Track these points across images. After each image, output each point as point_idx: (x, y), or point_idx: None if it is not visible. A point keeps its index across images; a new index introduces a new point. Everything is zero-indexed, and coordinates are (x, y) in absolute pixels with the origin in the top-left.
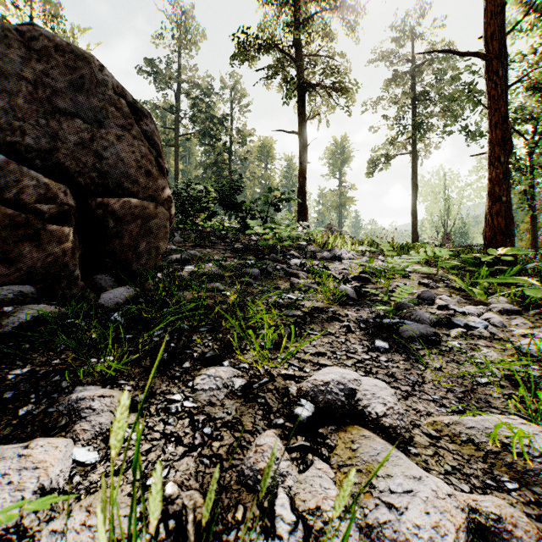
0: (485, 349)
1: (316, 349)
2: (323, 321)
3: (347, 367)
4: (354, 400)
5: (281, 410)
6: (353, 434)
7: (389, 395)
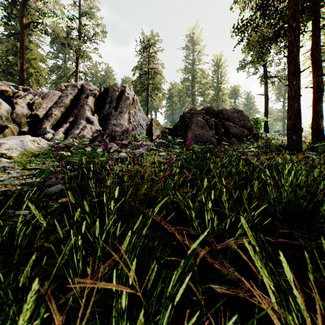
0: None
1: None
2: None
3: None
4: None
5: None
6: None
7: None
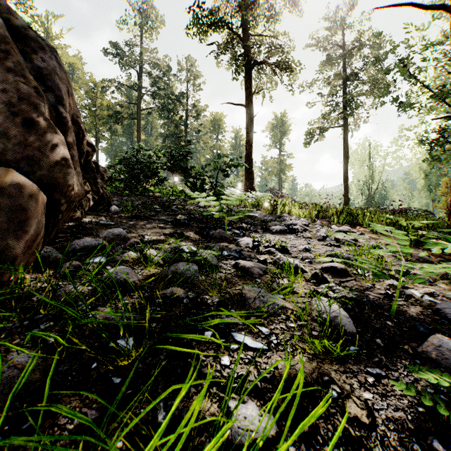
0: None
1: None
2: None
3: None
4: None
5: None
6: None
7: None
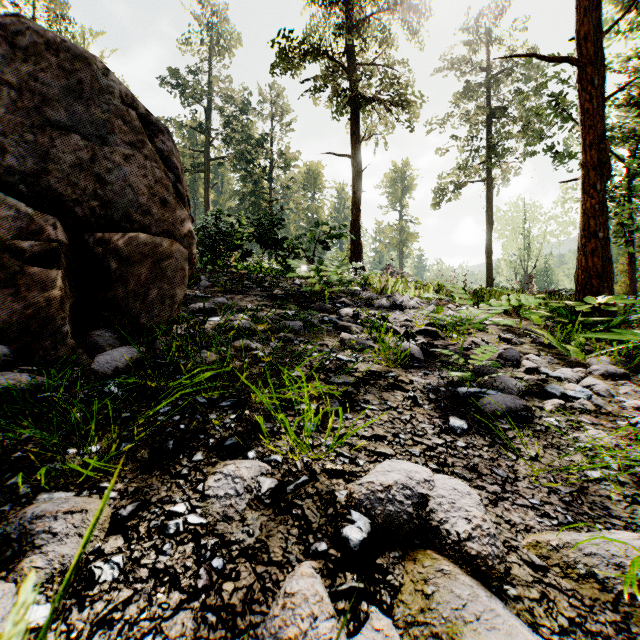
0: (591, 428)
1: (372, 430)
2: (382, 390)
3: (414, 458)
4: (425, 512)
5: (324, 528)
6: (426, 567)
7: (474, 506)
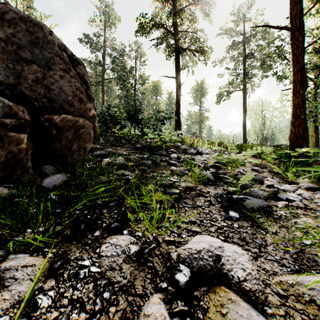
0: (303, 216)
1: (189, 218)
2: (193, 196)
3: (211, 233)
4: (219, 264)
5: (165, 274)
6: (221, 297)
7: (246, 261)
